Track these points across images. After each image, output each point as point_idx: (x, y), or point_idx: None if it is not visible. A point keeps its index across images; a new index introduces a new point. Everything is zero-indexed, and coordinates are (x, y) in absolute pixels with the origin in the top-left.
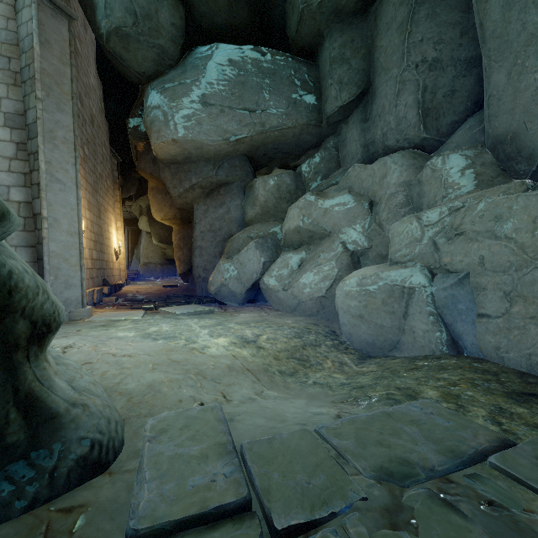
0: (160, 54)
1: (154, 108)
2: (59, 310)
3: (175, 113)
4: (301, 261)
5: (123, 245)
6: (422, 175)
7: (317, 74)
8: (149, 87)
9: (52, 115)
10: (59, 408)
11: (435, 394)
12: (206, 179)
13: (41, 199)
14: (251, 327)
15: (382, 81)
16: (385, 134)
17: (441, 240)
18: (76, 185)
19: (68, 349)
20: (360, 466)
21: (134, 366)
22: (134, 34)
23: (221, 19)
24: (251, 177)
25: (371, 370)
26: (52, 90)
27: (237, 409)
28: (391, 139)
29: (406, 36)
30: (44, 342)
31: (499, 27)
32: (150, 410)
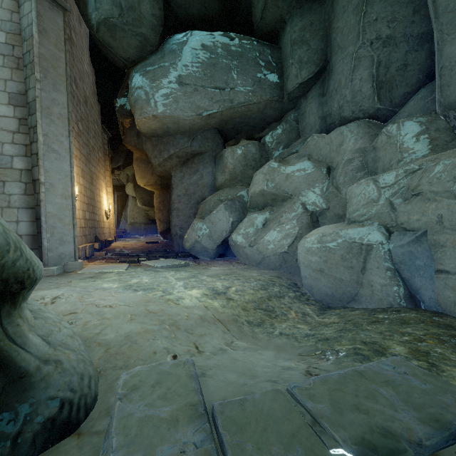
0: (143, 41)
1: (137, 89)
2: (34, 267)
3: (155, 92)
4: (265, 220)
5: (112, 207)
6: (377, 141)
7: (279, 55)
8: (133, 70)
9: (49, 94)
10: (29, 367)
11: (402, 350)
12: (182, 150)
13: (39, 167)
14: (221, 279)
15: (339, 58)
16: (341, 107)
17: (398, 201)
18: (70, 155)
19: (57, 299)
20: (339, 438)
21: (113, 317)
22: (119, 24)
23: (195, 10)
24: (221, 148)
25: (332, 321)
26: (49, 72)
27: (208, 362)
28: (347, 110)
29: (361, 16)
30: (17, 299)
31: (452, 2)
32: (125, 362)
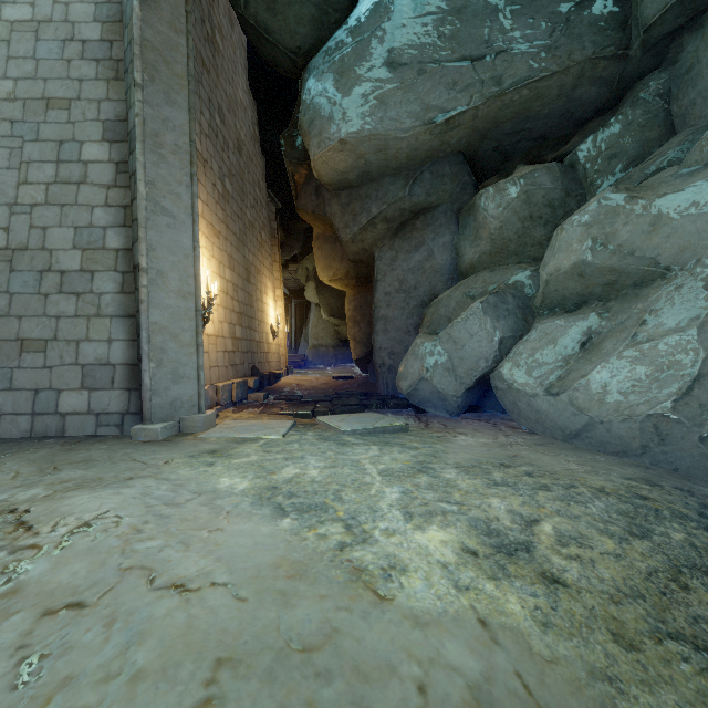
0: (321, 4)
1: (313, 99)
2: None
3: (343, 94)
4: (587, 334)
5: (283, 320)
6: None
7: None
8: (306, 69)
9: (158, 110)
10: None
11: None
12: (393, 205)
13: (139, 241)
14: (498, 485)
15: None
16: None
17: None
18: (193, 218)
19: (76, 535)
20: None
21: (157, 671)
22: None
23: None
24: (471, 192)
25: None
26: (158, 72)
27: None
28: None
29: None
30: None
31: None
32: None
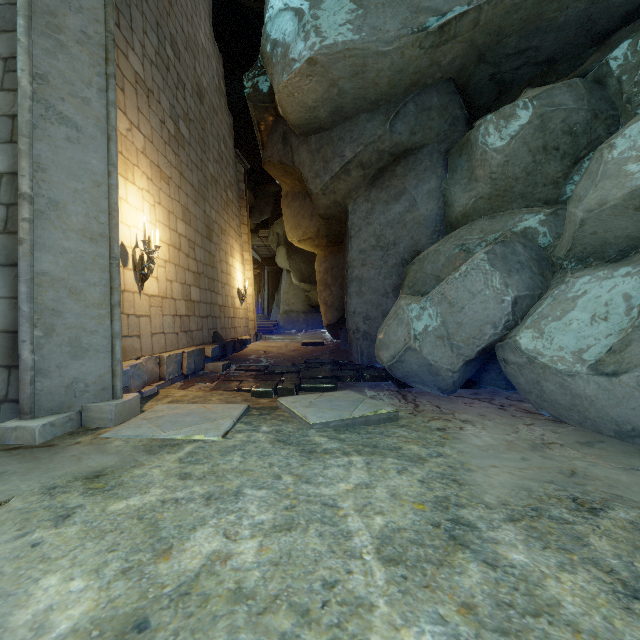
0: None
1: (276, 16)
2: None
3: (312, 1)
4: None
5: (251, 284)
6: None
7: None
8: None
9: None
10: None
11: None
12: (370, 146)
13: (18, 155)
14: None
15: None
16: None
17: None
18: (107, 133)
19: None
20: None
21: None
22: None
23: None
24: (462, 129)
25: None
26: None
27: None
28: None
29: None
30: None
31: None
32: None
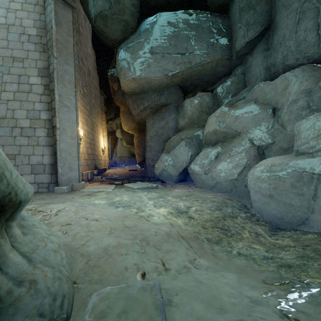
0: (125, 25)
1: (122, 60)
2: (17, 191)
3: (134, 61)
4: (217, 153)
5: (106, 146)
6: None
7: (228, 23)
8: (119, 48)
9: (62, 67)
10: None
11: None
12: (153, 103)
13: (56, 117)
14: (183, 200)
15: (283, 15)
16: (285, 56)
17: None
18: (76, 108)
19: (59, 212)
20: None
21: (97, 230)
22: (109, 15)
23: None
24: (182, 100)
25: (287, 244)
26: (62, 52)
27: (174, 284)
28: (291, 59)
29: None
30: None
31: None
32: (100, 276)
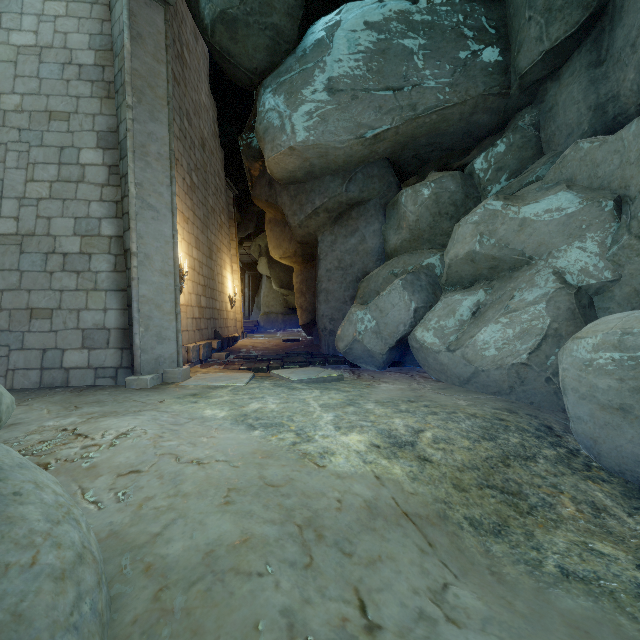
0: (274, 37)
1: (267, 112)
2: None
3: (292, 111)
4: (477, 305)
5: (239, 291)
6: None
7: (501, 13)
8: (262, 86)
9: (144, 126)
10: None
11: None
12: (333, 199)
13: (130, 231)
14: (402, 412)
15: None
16: None
17: None
18: (172, 212)
19: (120, 439)
20: None
21: (196, 493)
22: (241, 16)
23: None
24: (395, 190)
25: None
26: (144, 95)
27: None
28: None
29: None
30: None
31: None
32: None
